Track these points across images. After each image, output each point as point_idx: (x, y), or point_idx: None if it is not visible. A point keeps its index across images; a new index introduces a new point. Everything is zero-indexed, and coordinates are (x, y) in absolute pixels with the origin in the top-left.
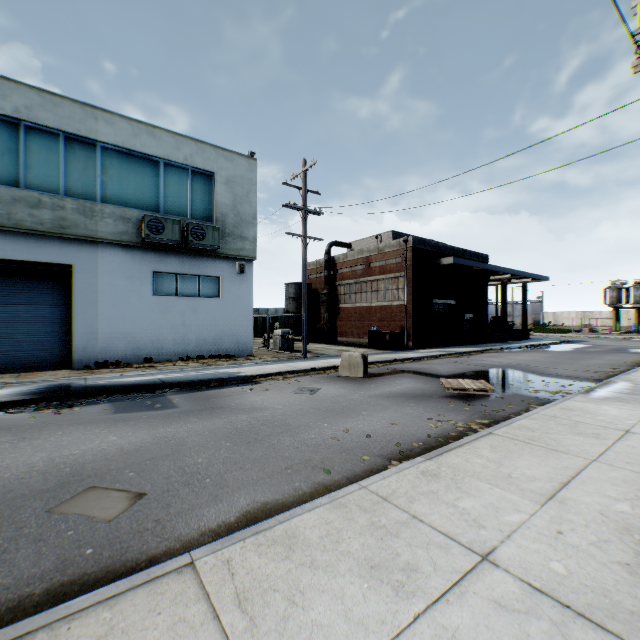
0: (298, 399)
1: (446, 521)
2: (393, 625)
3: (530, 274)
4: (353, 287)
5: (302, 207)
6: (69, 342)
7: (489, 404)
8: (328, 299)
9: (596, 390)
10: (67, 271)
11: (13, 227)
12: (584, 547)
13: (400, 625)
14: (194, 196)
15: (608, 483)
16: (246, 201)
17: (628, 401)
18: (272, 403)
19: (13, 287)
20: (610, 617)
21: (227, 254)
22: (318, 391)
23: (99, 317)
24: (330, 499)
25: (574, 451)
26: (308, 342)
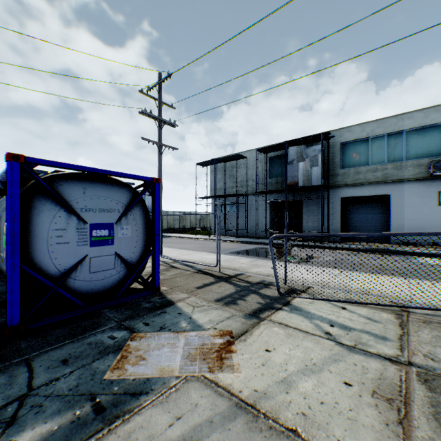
0: None
1: None
2: None
3: None
4: None
5: None
6: (388, 231)
7: None
8: None
9: None
10: (387, 197)
11: (365, 182)
12: None
13: None
14: None
15: None
16: None
17: None
18: None
19: (365, 207)
20: None
21: None
22: None
23: (403, 219)
24: None
25: None
26: None
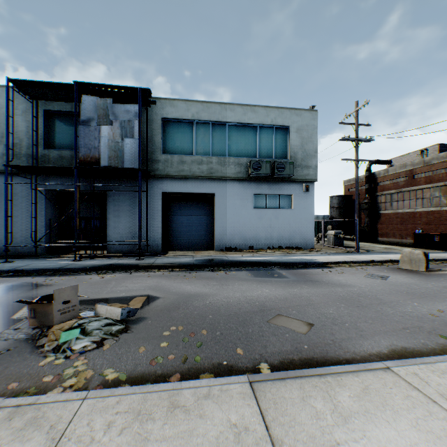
0: (374, 282)
1: None
2: None
3: None
4: (394, 196)
5: (355, 138)
6: (213, 236)
7: None
8: (368, 207)
9: None
10: (212, 197)
11: (191, 176)
12: None
13: None
14: (276, 144)
15: None
16: (310, 141)
17: None
18: (354, 282)
19: (190, 207)
20: None
21: (297, 179)
22: (387, 278)
23: (226, 222)
24: None
25: None
26: (349, 240)
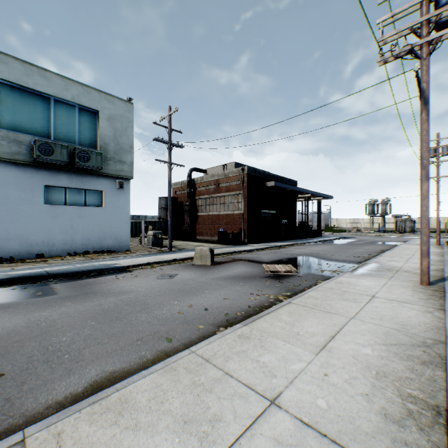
0: (159, 283)
1: (249, 374)
2: None
3: (322, 194)
4: (207, 201)
5: (168, 141)
6: None
7: (292, 281)
8: (190, 209)
9: (358, 269)
10: None
11: None
12: (341, 384)
13: None
14: (81, 127)
15: (360, 334)
16: (125, 134)
17: (375, 276)
18: (138, 287)
19: None
20: (353, 440)
21: (109, 174)
22: (175, 276)
23: None
24: (164, 365)
25: (341, 312)
26: (175, 240)
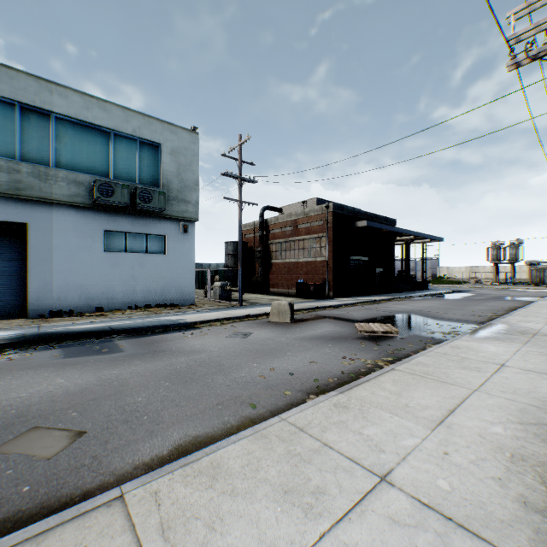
0: (232, 342)
1: (352, 447)
2: (301, 545)
3: (429, 235)
4: (283, 245)
5: (238, 176)
6: (24, 293)
7: (394, 344)
8: (262, 255)
9: (479, 331)
10: (23, 229)
11: None
12: (465, 465)
13: (307, 544)
14: (142, 164)
15: (486, 409)
16: (189, 169)
17: (504, 340)
18: (209, 346)
19: None
20: (484, 526)
21: (172, 215)
22: (250, 335)
23: (53, 271)
24: (253, 431)
25: (460, 383)
26: (245, 292)
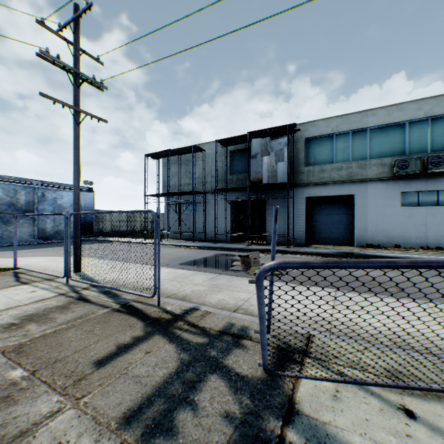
0: None
1: None
2: None
3: None
4: None
5: None
6: (352, 233)
7: None
8: None
9: None
10: (351, 198)
11: (330, 181)
12: None
13: None
14: (432, 136)
15: None
16: None
17: None
18: None
19: (330, 207)
20: None
21: None
22: None
23: (367, 220)
24: None
25: None
26: None
